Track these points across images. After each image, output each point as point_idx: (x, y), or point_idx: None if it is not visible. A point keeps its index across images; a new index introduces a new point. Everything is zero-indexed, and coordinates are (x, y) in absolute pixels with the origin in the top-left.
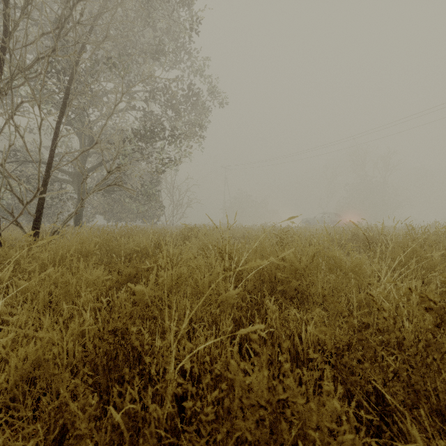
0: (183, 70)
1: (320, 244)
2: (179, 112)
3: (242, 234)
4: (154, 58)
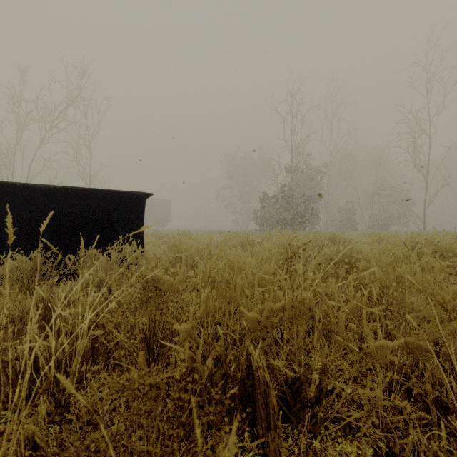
0: None
1: None
2: None
3: None
4: None
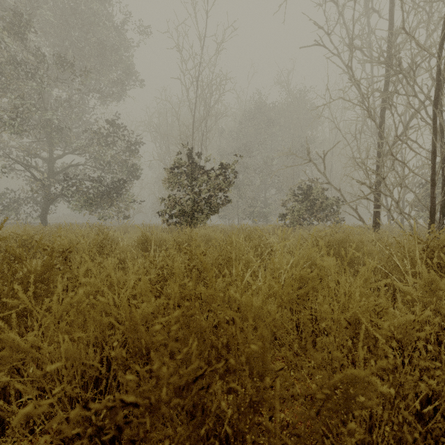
0: None
1: None
2: None
3: None
4: None
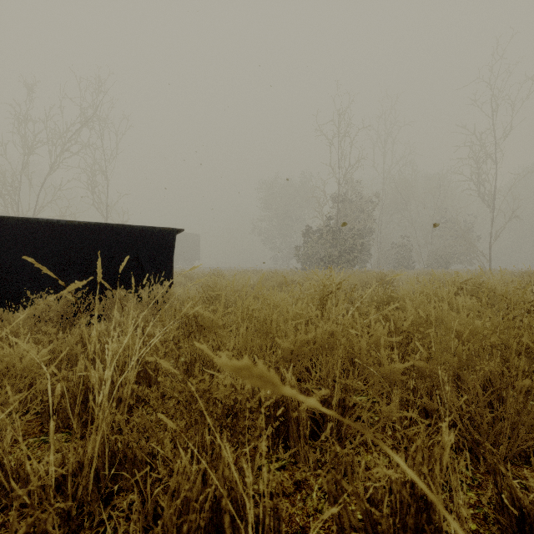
0: None
1: None
2: None
3: None
4: None
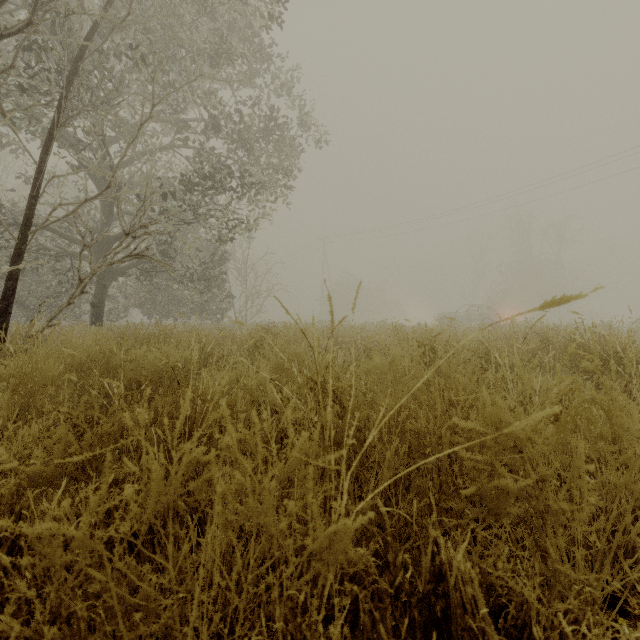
0: (260, 87)
1: (505, 360)
2: (253, 149)
3: (350, 338)
4: (213, 65)
